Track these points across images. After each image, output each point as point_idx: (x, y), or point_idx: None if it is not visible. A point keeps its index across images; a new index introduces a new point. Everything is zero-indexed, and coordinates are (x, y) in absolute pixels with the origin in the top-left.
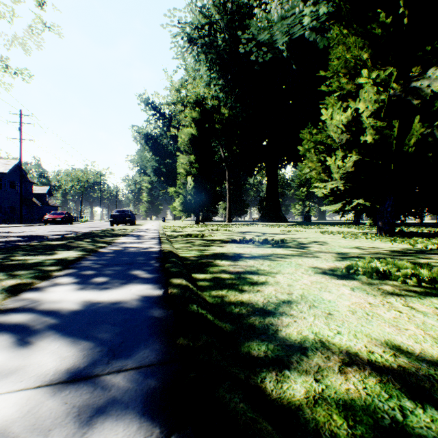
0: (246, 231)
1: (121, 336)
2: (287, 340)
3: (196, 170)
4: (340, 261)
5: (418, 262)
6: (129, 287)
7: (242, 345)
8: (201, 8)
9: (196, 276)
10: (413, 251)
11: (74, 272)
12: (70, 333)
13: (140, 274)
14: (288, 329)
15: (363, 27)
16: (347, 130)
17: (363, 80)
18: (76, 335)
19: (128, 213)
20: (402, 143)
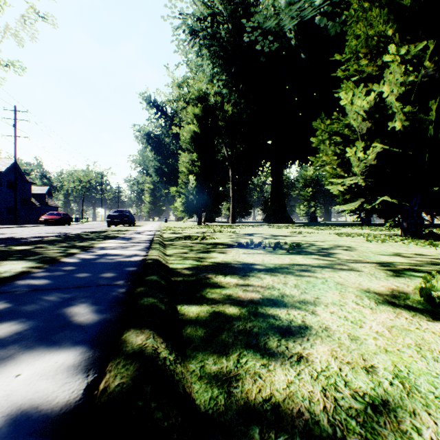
0: (252, 233)
1: None
2: None
3: (199, 168)
4: (396, 278)
5: None
6: (22, 364)
7: None
8: None
9: (183, 312)
10: None
11: None
12: None
13: (79, 315)
14: None
15: None
16: (369, 117)
17: (389, 58)
18: None
19: (126, 214)
20: (435, 131)
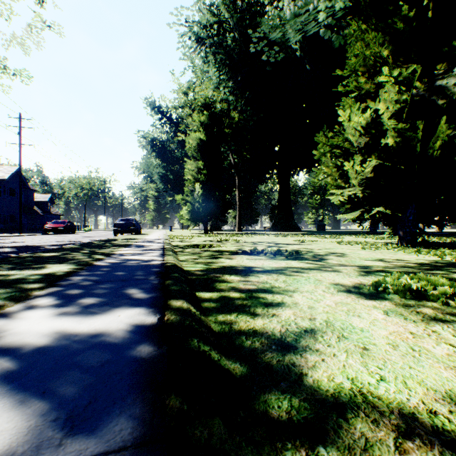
0: (257, 241)
1: (91, 391)
2: (316, 391)
3: (205, 176)
4: (364, 276)
5: (453, 277)
6: (118, 312)
7: (256, 399)
8: (210, 6)
9: (200, 295)
10: (443, 264)
11: (57, 291)
12: (22, 386)
13: (134, 294)
14: (315, 373)
15: (383, 22)
16: (366, 132)
17: (384, 78)
18: (30, 390)
19: (132, 222)
20: (426, 146)
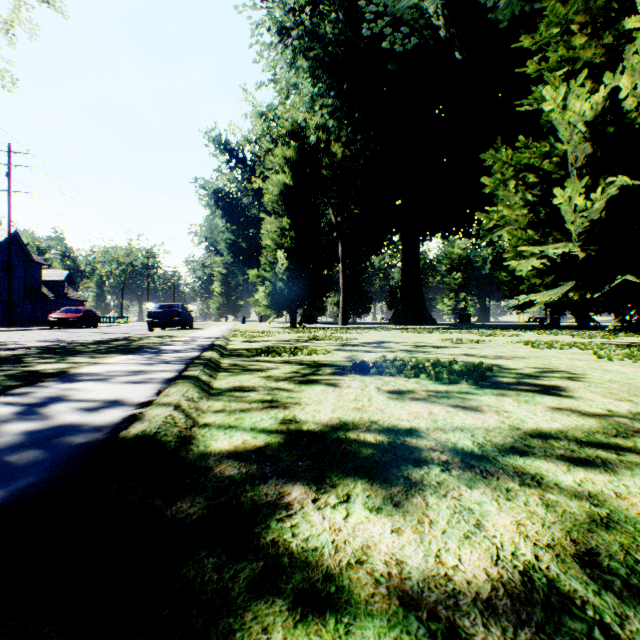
0: (379, 341)
1: None
2: None
3: (292, 241)
4: None
5: None
6: None
7: None
8: None
9: None
10: None
11: None
12: None
13: None
14: None
15: None
16: (593, 134)
17: (636, 22)
18: None
19: (177, 310)
20: None
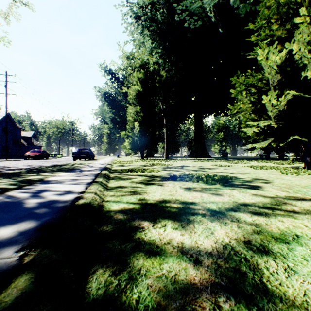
0: (183, 166)
1: None
2: None
3: (141, 117)
4: None
5: None
6: None
7: None
8: None
9: None
10: None
11: None
12: None
13: None
14: None
15: None
16: (281, 70)
17: (300, 20)
18: None
19: (87, 151)
20: None
